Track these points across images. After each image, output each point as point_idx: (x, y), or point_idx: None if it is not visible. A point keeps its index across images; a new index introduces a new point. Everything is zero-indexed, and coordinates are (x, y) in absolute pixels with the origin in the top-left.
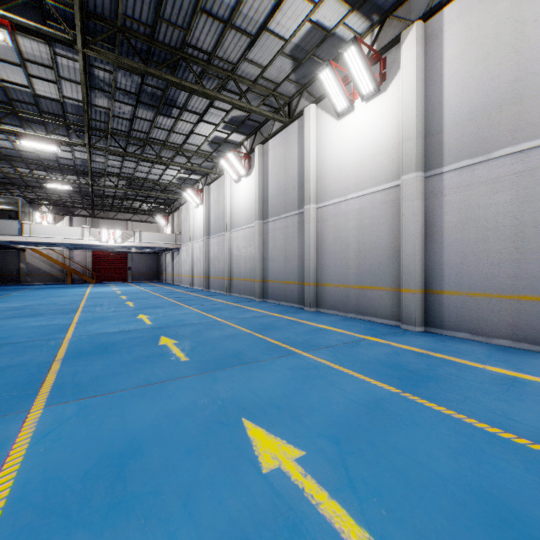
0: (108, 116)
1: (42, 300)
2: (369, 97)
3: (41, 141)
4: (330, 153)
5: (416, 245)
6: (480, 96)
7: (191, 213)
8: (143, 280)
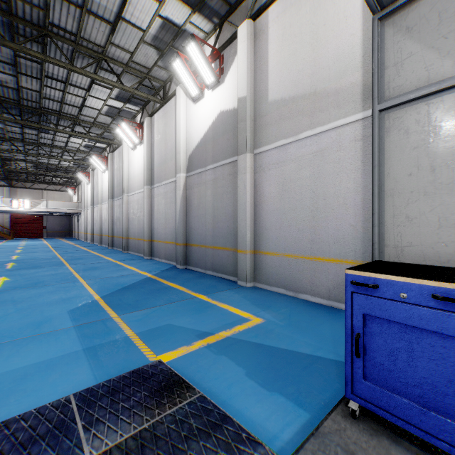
0: (5, 131)
1: None
2: (138, 144)
3: None
4: (131, 167)
5: (146, 219)
6: (160, 158)
7: (85, 188)
8: (57, 236)
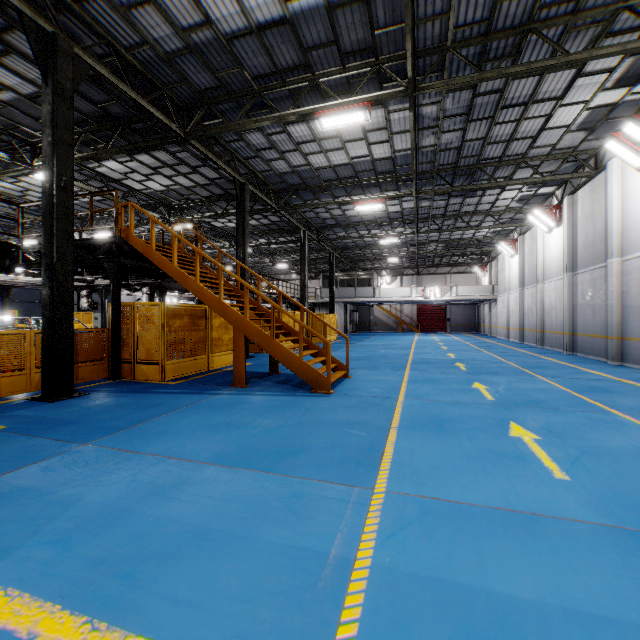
0: (429, 209)
1: (389, 342)
2: None
3: (390, 238)
4: (632, 205)
5: None
6: None
7: (506, 264)
8: (461, 331)
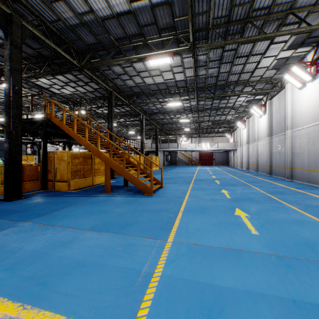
0: (204, 105)
1: (185, 170)
2: (310, 81)
3: (185, 119)
4: (297, 105)
5: None
6: None
7: (241, 132)
8: (220, 165)
